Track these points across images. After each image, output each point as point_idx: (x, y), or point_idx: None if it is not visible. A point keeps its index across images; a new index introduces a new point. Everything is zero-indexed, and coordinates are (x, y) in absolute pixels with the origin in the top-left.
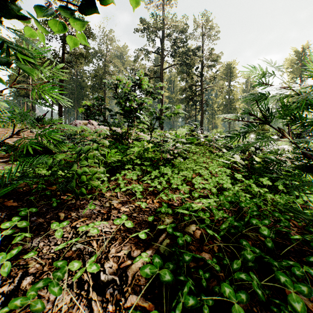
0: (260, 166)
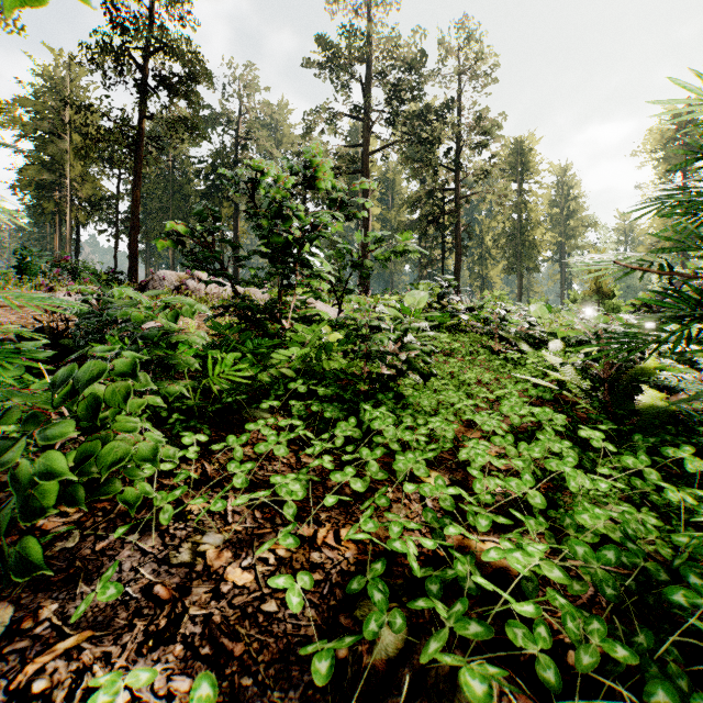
0: (652, 404)
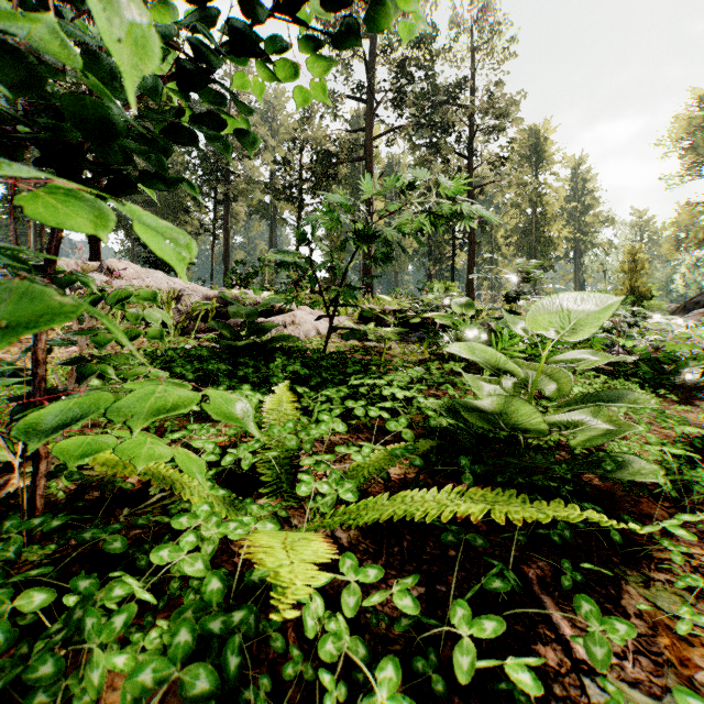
0: None
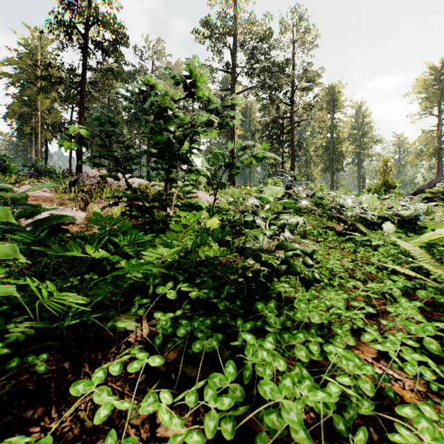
0: None
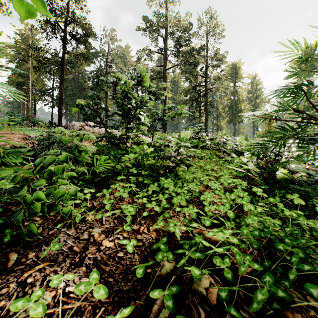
0: (284, 177)
